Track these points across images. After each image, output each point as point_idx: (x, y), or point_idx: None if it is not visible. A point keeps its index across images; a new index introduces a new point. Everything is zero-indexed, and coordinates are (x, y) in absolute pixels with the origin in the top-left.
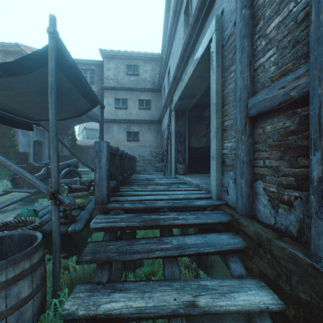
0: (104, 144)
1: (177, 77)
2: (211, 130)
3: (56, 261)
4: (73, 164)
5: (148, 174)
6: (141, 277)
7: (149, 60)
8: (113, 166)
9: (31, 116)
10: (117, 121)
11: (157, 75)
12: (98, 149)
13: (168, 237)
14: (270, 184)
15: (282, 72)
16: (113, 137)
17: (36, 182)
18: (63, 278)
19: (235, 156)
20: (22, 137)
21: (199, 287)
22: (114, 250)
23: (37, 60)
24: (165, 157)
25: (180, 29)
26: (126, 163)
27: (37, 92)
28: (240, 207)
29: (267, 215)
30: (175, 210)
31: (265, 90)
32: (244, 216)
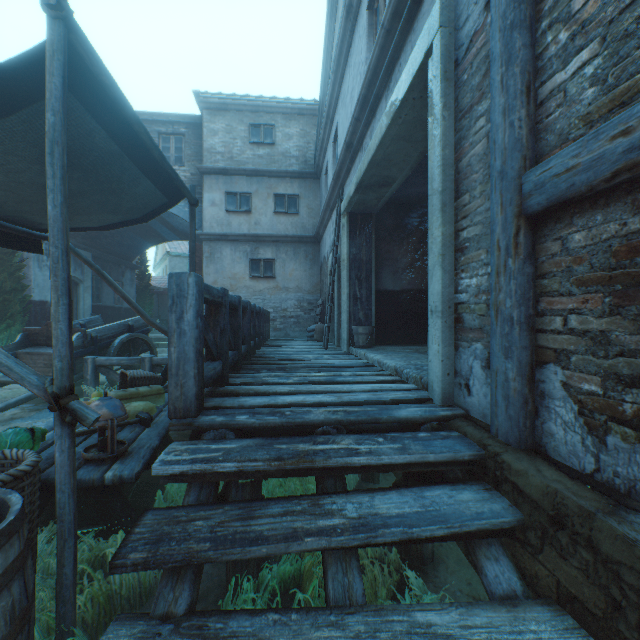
0: (189, 279)
1: (354, 144)
2: (430, 252)
3: (65, 561)
4: (140, 326)
5: (293, 346)
6: (273, 586)
7: (296, 114)
8: (216, 331)
9: (33, 220)
10: (230, 239)
11: (312, 145)
12: (177, 292)
13: (336, 497)
14: (584, 375)
15: (618, 99)
16: (223, 271)
17: (14, 369)
18: (90, 594)
19: (491, 306)
20: (37, 271)
21: (412, 633)
22: (205, 533)
23: (26, 80)
24: (329, 310)
25: (359, 42)
26: (246, 324)
27: (36, 162)
28: (504, 426)
29: (573, 448)
30: (350, 429)
31: (571, 146)
32: (512, 448)
